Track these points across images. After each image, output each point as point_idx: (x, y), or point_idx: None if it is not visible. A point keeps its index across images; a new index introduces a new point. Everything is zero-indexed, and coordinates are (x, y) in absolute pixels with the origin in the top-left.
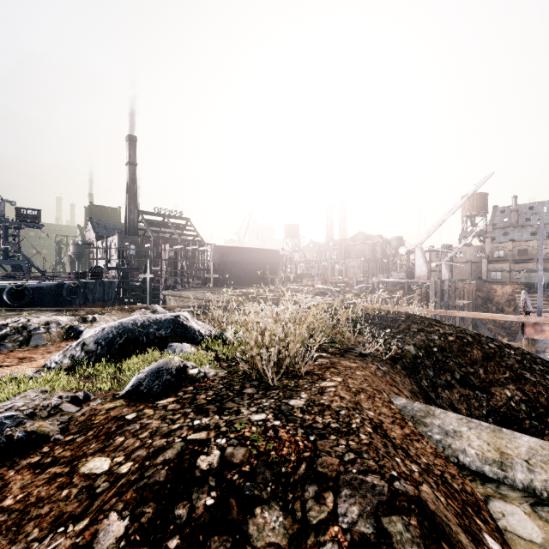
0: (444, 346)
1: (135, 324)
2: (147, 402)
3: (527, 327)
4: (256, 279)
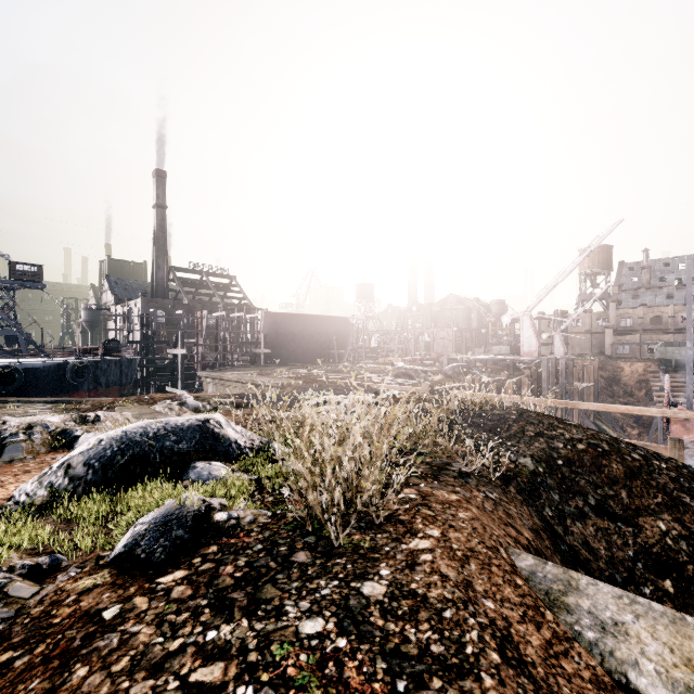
0: (572, 458)
1: (145, 434)
2: (144, 579)
3: (673, 424)
4: (319, 354)
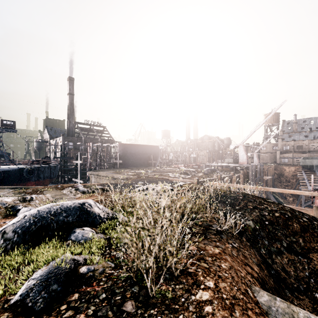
0: (273, 221)
1: (49, 212)
2: None
3: (316, 199)
4: (144, 163)
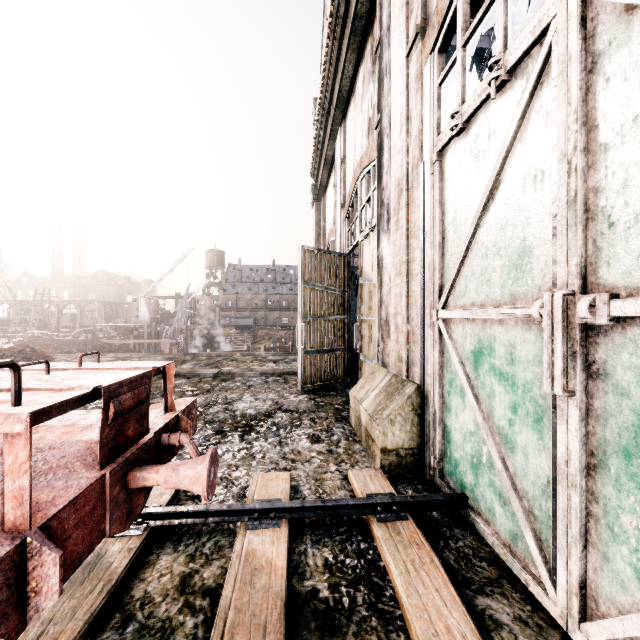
0: (93, 349)
1: None
2: None
3: (162, 345)
4: None
